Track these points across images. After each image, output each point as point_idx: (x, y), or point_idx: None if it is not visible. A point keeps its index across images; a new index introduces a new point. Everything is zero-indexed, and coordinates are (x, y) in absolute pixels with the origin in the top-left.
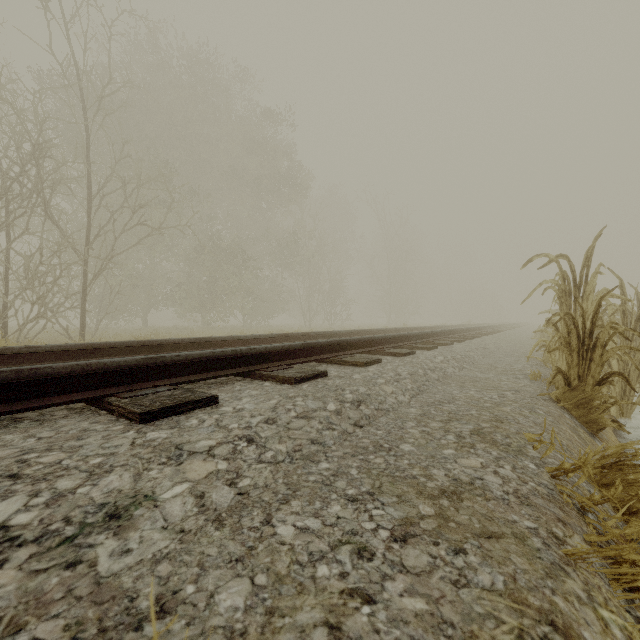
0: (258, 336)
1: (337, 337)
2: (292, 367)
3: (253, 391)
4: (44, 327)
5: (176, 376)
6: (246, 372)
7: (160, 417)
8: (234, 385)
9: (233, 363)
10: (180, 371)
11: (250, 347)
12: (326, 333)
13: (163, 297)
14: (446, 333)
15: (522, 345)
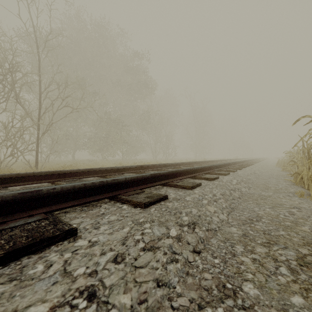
0: (126, 167)
1: (171, 166)
2: (143, 191)
3: (111, 216)
4: (16, 160)
5: (53, 204)
6: (110, 197)
7: (7, 261)
8: (99, 208)
9: (101, 190)
10: (57, 200)
11: (114, 178)
12: (165, 164)
13: (82, 145)
14: (231, 164)
15: (273, 171)
